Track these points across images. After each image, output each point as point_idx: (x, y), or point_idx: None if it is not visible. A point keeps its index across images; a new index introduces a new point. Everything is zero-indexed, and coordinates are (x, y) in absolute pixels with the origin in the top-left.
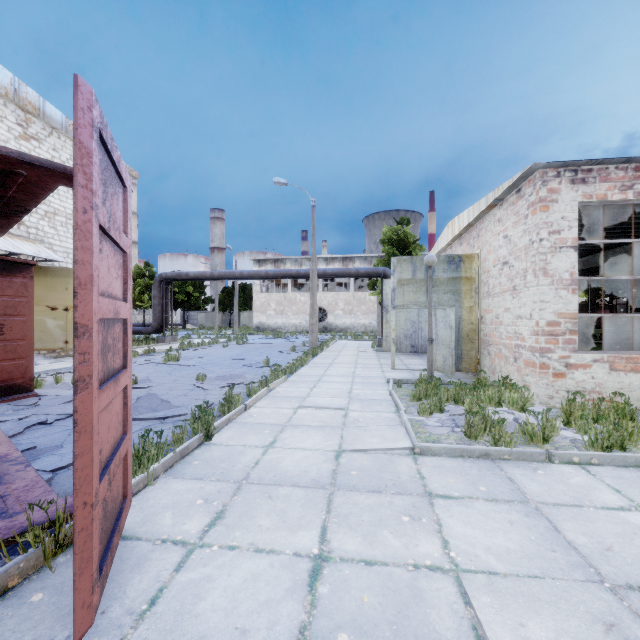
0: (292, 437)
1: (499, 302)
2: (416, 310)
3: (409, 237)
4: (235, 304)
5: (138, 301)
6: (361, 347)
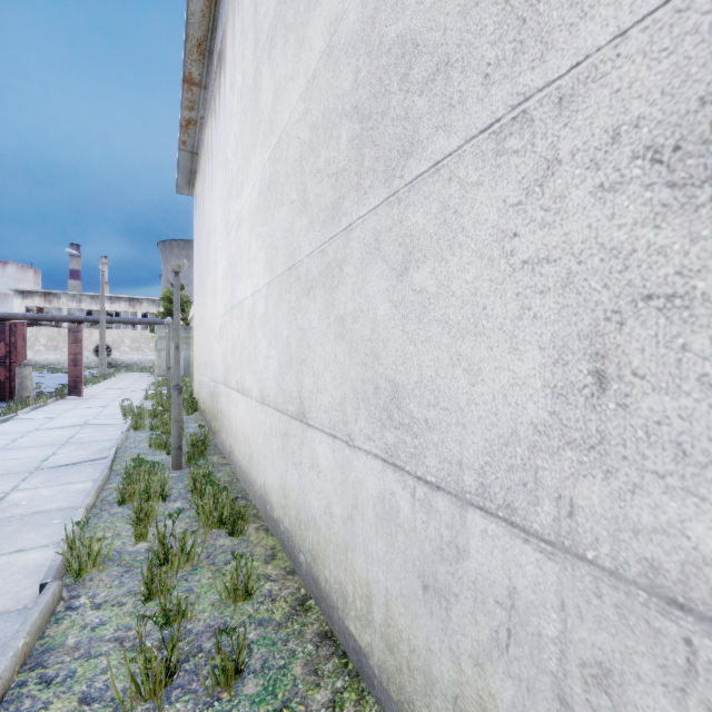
0: (106, 392)
1: None
2: None
3: (184, 298)
4: None
5: None
6: (144, 375)
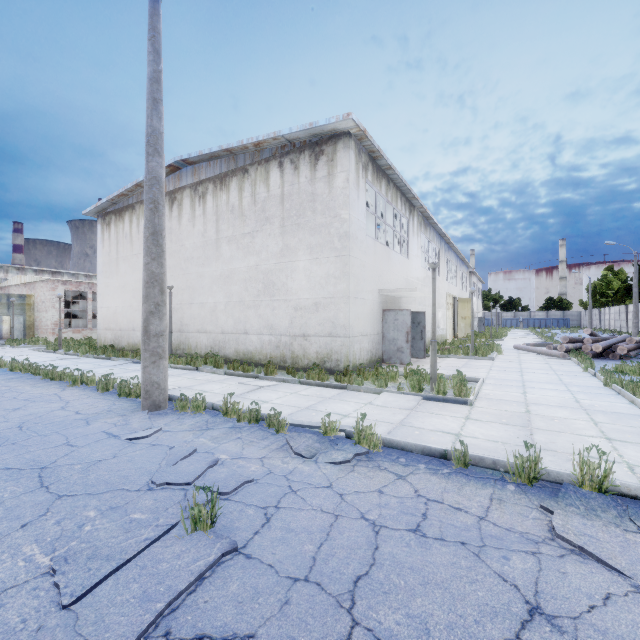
0: None
1: (42, 314)
2: None
3: None
4: None
5: None
6: None
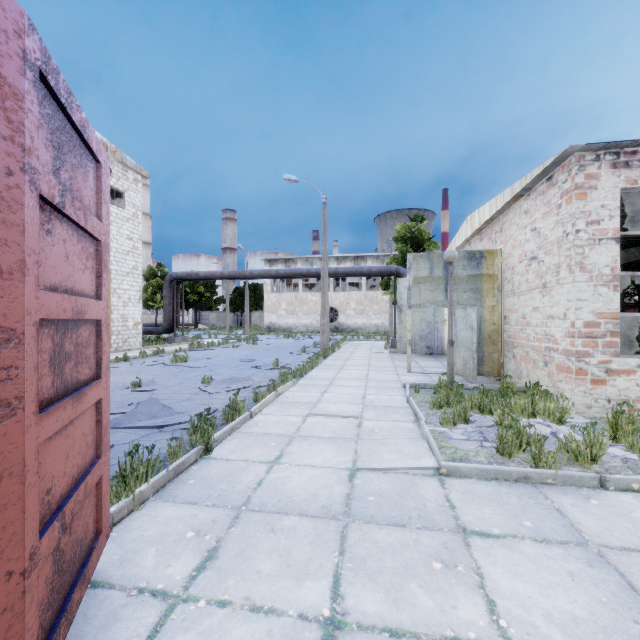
0: (300, 451)
1: (526, 301)
2: (432, 310)
3: (423, 234)
4: (246, 304)
5: (151, 301)
6: (374, 348)
